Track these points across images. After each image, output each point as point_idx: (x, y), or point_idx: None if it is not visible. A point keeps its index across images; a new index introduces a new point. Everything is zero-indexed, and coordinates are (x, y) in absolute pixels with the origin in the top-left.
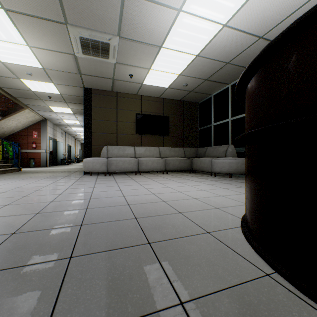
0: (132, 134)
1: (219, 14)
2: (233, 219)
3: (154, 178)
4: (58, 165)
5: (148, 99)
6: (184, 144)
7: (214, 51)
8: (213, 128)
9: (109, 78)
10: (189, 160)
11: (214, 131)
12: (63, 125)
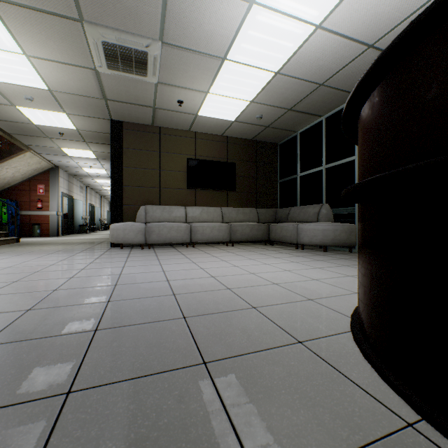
0: (181, 188)
1: (310, 9)
2: (337, 318)
3: (214, 252)
4: (76, 233)
5: (205, 137)
6: (257, 203)
7: (302, 67)
8: (300, 180)
9: (148, 106)
10: (265, 226)
11: (301, 184)
12: (83, 175)
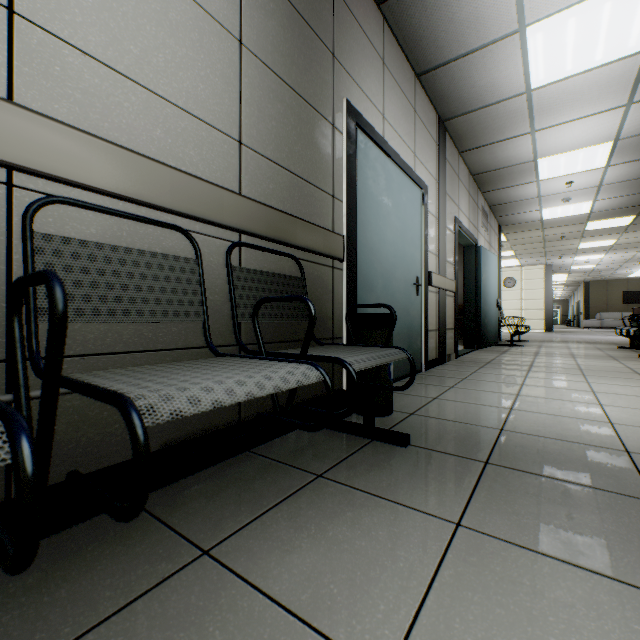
0: (618, 304)
1: None
2: None
3: None
4: None
5: (633, 280)
6: None
7: None
8: None
9: (602, 278)
10: None
11: None
12: None
